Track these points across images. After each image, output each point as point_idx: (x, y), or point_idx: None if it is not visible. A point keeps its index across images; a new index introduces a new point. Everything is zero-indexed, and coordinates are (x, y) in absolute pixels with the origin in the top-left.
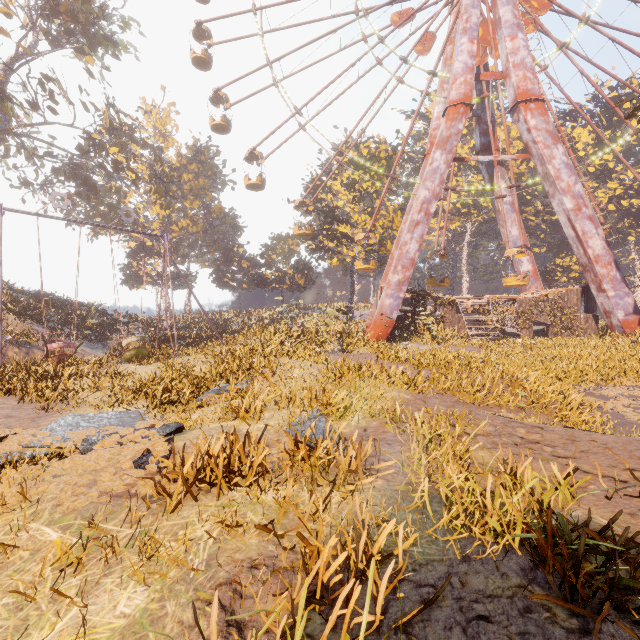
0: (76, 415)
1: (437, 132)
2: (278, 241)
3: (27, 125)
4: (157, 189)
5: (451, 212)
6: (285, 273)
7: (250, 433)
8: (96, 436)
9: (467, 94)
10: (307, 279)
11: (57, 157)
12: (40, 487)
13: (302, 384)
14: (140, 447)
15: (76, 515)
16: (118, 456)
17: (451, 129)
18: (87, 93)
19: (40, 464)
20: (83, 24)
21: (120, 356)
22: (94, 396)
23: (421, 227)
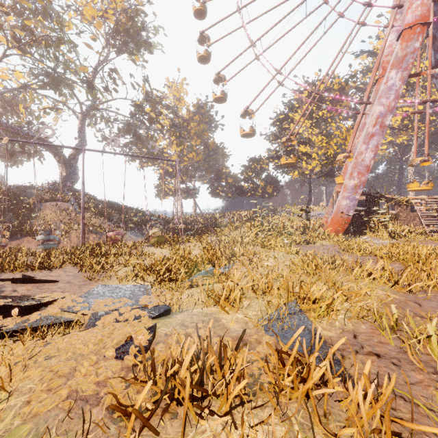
0: (106, 285)
1: (389, 58)
2: (253, 162)
3: (103, 102)
4: (174, 133)
5: (398, 128)
6: (258, 185)
7: (229, 324)
8: (102, 311)
9: (424, 14)
10: (274, 188)
11: (120, 120)
12: (27, 371)
13: (276, 273)
14: (128, 330)
15: (32, 426)
16: (107, 338)
17: (407, 49)
18: (133, 76)
19: (45, 339)
20: (132, 35)
21: (148, 241)
22: (122, 270)
23: (376, 138)
